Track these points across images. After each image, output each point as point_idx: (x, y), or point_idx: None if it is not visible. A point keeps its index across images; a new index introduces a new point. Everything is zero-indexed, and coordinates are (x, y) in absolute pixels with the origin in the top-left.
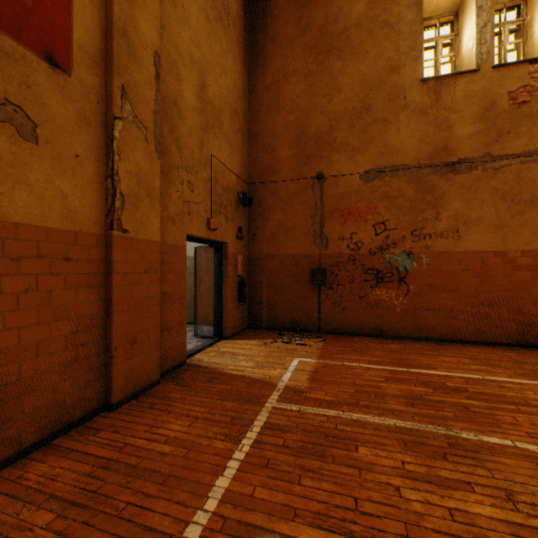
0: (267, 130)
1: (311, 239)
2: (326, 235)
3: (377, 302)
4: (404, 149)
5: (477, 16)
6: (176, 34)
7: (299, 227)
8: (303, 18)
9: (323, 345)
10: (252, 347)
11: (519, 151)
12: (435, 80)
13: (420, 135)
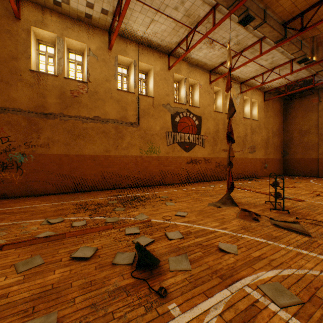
0: None
1: None
2: None
3: (4, 179)
4: (21, 101)
5: (58, 53)
6: None
7: None
8: None
9: None
10: None
11: (75, 115)
12: (38, 72)
13: (30, 97)
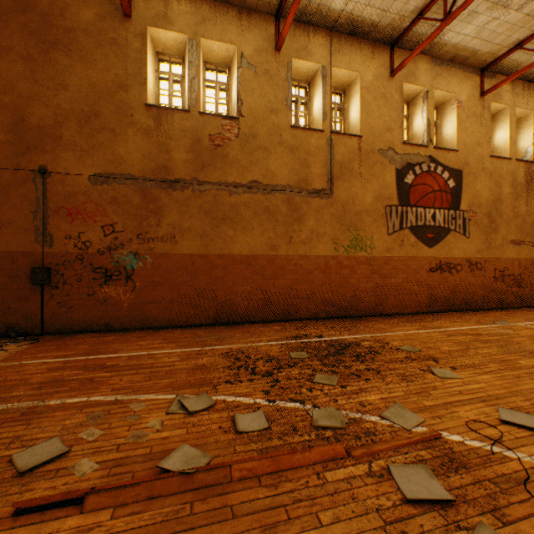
0: None
1: (33, 236)
2: (51, 233)
3: (107, 298)
4: (132, 161)
5: (189, 68)
6: None
7: (17, 222)
8: None
9: (27, 347)
10: None
11: (217, 181)
12: (157, 108)
13: (146, 152)
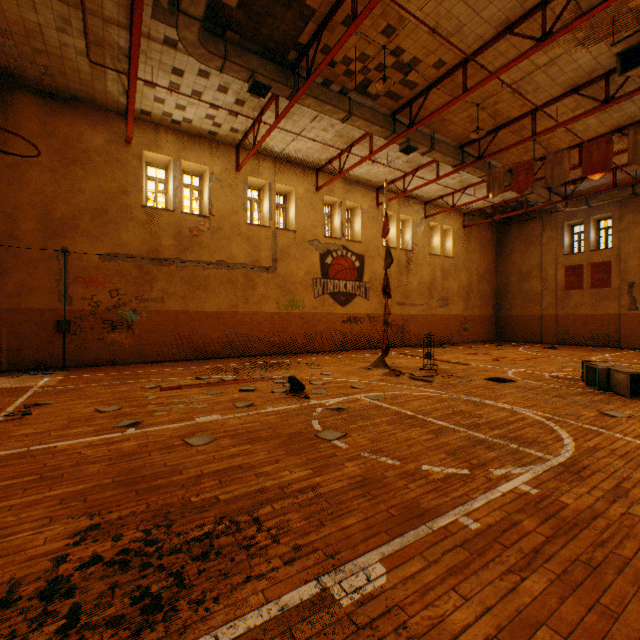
0: (9, 202)
1: (57, 297)
2: (71, 295)
3: (114, 342)
4: (132, 245)
5: (174, 181)
6: None
7: (45, 287)
8: (49, 124)
9: (68, 372)
10: (1, 380)
11: (194, 260)
12: (151, 208)
13: (142, 239)
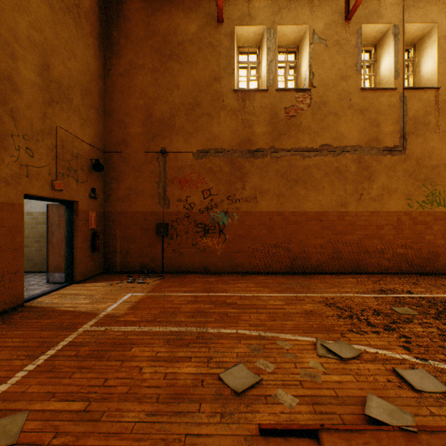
0: (121, 109)
1: (157, 200)
2: (168, 197)
3: (205, 248)
4: (223, 137)
5: (267, 54)
6: (11, 18)
7: (147, 190)
8: (150, 25)
9: (159, 282)
10: (97, 288)
11: (291, 147)
12: (242, 92)
13: (233, 129)
